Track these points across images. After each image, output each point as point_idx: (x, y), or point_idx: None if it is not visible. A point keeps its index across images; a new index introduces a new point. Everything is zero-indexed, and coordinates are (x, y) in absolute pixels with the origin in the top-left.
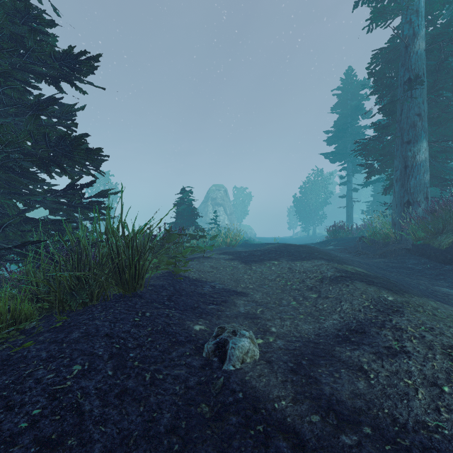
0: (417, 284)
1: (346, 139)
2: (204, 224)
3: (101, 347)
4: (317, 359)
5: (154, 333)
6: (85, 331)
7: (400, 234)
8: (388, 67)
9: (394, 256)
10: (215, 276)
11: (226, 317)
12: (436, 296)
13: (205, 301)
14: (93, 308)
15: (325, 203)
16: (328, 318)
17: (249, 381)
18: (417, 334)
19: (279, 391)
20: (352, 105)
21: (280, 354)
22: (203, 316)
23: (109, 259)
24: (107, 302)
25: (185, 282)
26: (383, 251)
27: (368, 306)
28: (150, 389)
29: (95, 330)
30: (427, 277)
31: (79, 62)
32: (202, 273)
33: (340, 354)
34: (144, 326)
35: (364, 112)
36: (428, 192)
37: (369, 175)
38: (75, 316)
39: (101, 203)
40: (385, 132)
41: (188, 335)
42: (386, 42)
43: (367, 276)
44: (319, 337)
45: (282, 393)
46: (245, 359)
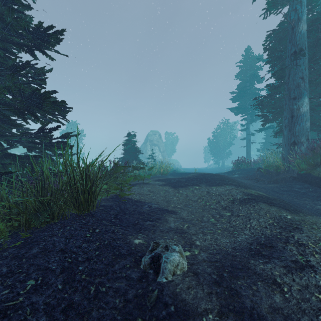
0: (304, 204)
1: (246, 97)
2: (144, 158)
3: (55, 262)
4: (236, 271)
5: (101, 247)
6: (44, 247)
7: (288, 166)
8: (278, 44)
9: (284, 182)
10: (152, 198)
11: (159, 231)
12: (320, 213)
13: (144, 218)
14: (54, 226)
15: (230, 144)
16: (240, 233)
17: (179, 293)
18: (318, 249)
19: (206, 304)
20: (250, 73)
21: (205, 266)
22: (142, 231)
23: (68, 186)
24: (65, 220)
25: (129, 203)
26: (275, 179)
27: (272, 224)
28: (93, 303)
29: (52, 246)
30: (310, 198)
31: (47, 35)
32: (142, 196)
33: (254, 266)
34: (93, 241)
35: (258, 78)
36: (309, 135)
37: (265, 123)
38: (38, 233)
39: (66, 143)
40: (276, 91)
41: (129, 249)
42: (277, 26)
43: (268, 198)
44: (235, 250)
45: (208, 306)
46: (175, 271)
